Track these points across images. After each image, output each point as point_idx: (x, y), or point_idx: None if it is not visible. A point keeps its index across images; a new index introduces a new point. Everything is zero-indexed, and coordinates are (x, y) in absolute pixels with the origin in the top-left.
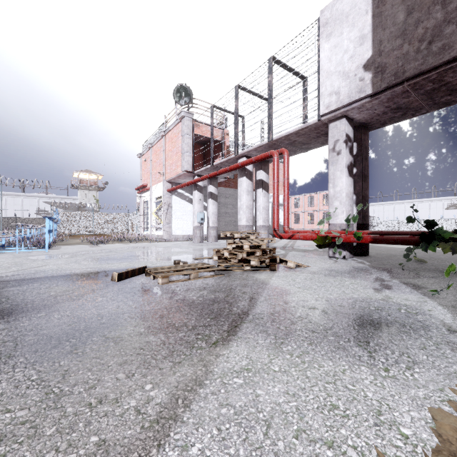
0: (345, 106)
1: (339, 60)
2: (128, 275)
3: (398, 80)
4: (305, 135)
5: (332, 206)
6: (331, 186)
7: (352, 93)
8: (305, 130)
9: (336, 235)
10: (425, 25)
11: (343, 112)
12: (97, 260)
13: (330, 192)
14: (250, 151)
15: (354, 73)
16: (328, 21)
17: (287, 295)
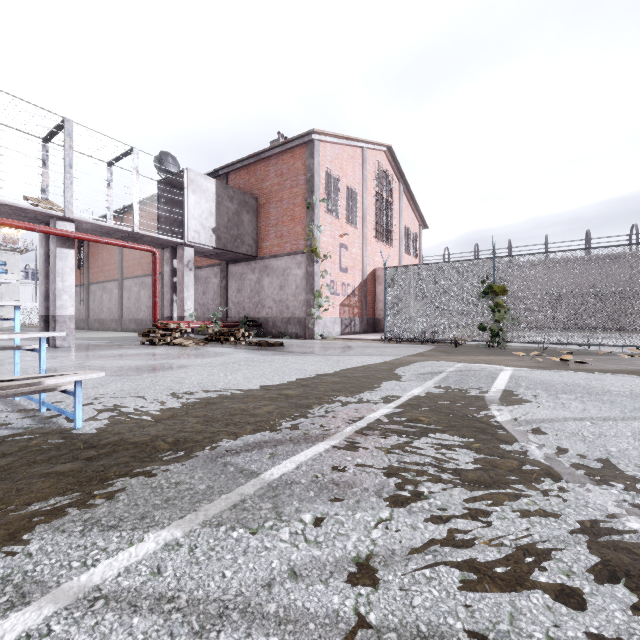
0: (201, 244)
1: (200, 214)
2: (276, 345)
3: (225, 248)
4: (157, 240)
5: (187, 305)
6: (186, 291)
7: (207, 240)
8: (167, 240)
9: (207, 324)
10: (233, 232)
11: (198, 246)
12: (203, 355)
13: (186, 295)
14: (97, 224)
15: (208, 230)
16: (193, 181)
17: (286, 341)
